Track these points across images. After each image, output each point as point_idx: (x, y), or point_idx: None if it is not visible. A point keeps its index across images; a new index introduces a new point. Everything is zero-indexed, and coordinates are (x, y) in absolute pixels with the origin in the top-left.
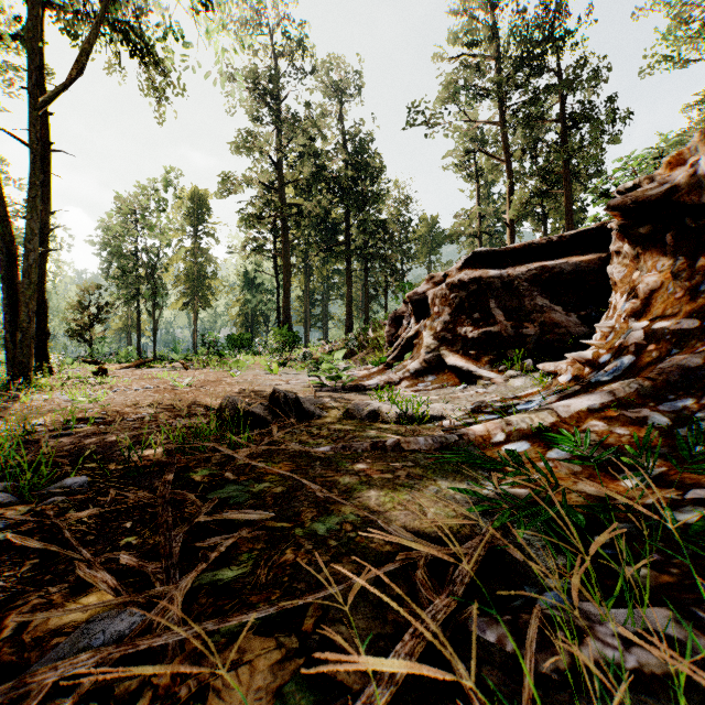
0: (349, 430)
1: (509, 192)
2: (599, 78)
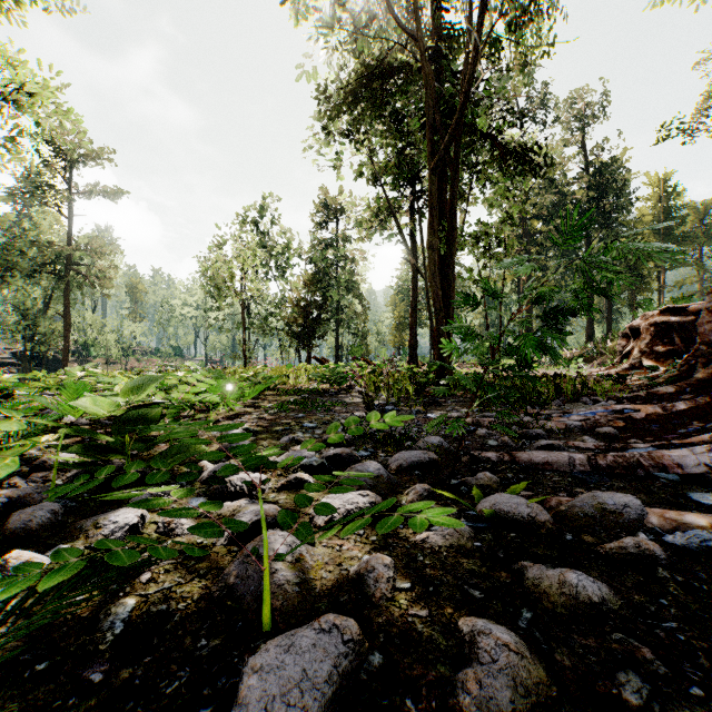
0: None
1: None
2: None
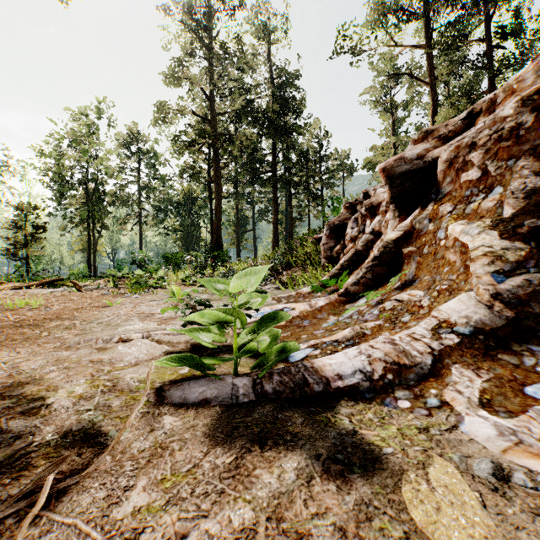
0: None
1: (431, 114)
2: None
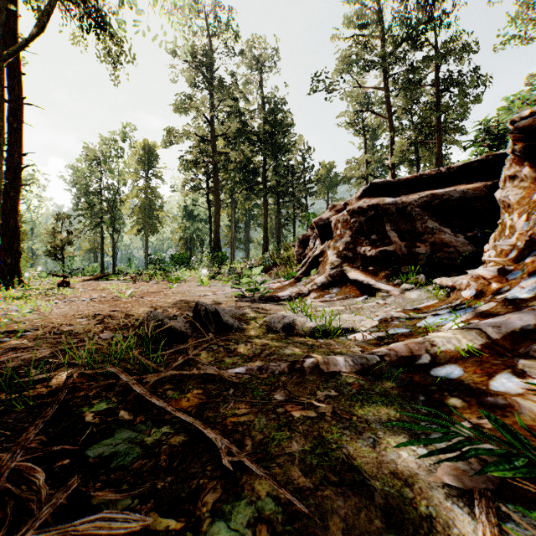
0: (266, 344)
1: (391, 142)
2: (463, 52)
